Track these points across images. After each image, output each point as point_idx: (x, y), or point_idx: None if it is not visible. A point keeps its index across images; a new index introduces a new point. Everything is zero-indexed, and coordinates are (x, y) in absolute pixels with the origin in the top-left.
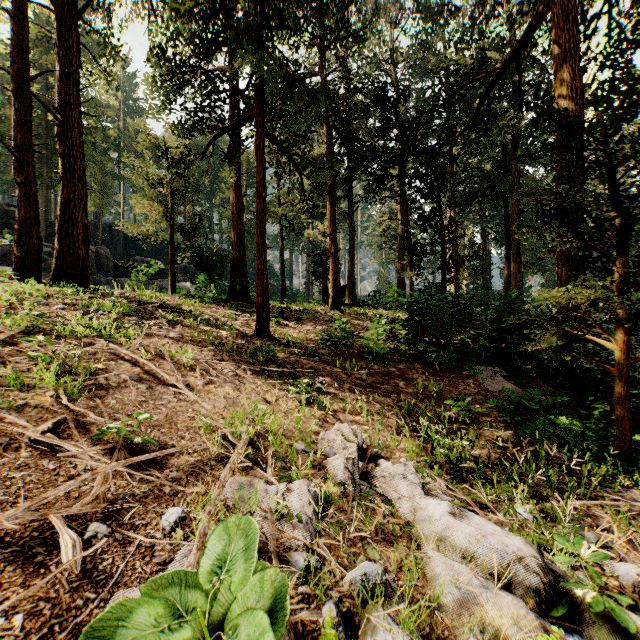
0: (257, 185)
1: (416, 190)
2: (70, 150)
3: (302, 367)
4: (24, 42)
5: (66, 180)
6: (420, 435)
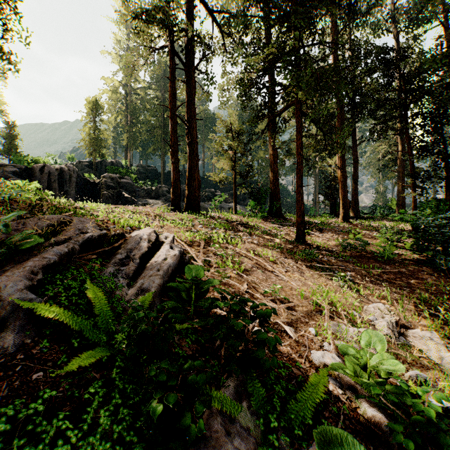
0: (297, 147)
1: (419, 127)
2: (192, 141)
3: (332, 264)
4: (174, 91)
5: (190, 157)
6: (435, 318)
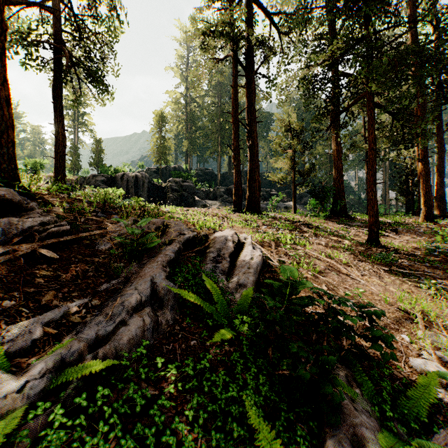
0: (369, 142)
1: None
2: (252, 143)
3: (416, 270)
4: (236, 97)
5: (251, 159)
6: None
